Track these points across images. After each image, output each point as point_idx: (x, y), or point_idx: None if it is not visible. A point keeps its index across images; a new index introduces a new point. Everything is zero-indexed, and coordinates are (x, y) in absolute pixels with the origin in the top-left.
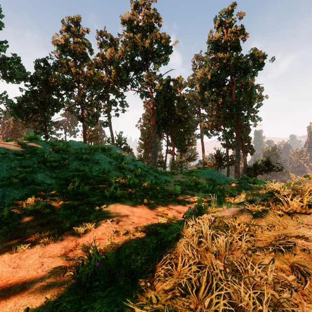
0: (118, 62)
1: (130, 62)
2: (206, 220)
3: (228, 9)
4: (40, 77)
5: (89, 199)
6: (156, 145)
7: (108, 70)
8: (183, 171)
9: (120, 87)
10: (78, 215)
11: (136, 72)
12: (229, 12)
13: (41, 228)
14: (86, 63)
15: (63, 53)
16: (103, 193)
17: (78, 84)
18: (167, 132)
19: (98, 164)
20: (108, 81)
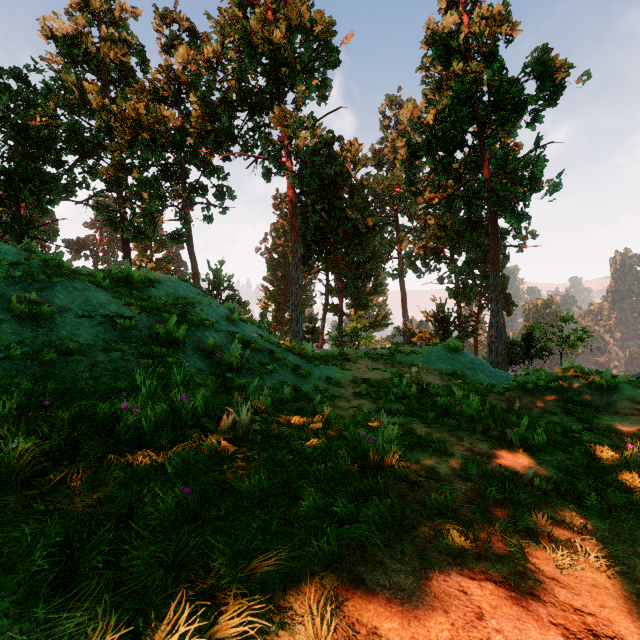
0: (209, 90)
1: (237, 86)
2: None
3: None
4: (8, 118)
5: None
6: (300, 288)
7: (186, 111)
8: (371, 351)
9: (213, 149)
10: None
11: (252, 114)
12: None
13: None
14: (128, 88)
15: (73, 64)
16: None
17: (110, 138)
18: (328, 260)
19: (37, 321)
20: (181, 128)
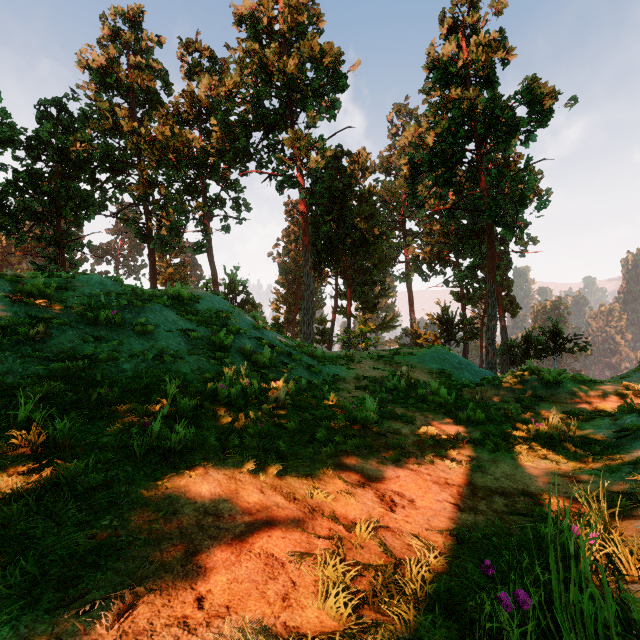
0: (227, 111)
1: (254, 109)
2: None
3: None
4: (49, 141)
5: (57, 467)
6: (311, 294)
7: (206, 130)
8: (373, 353)
9: (231, 165)
10: None
11: (267, 134)
12: (474, 1)
13: None
14: (155, 111)
15: (104, 90)
16: (126, 435)
17: (138, 158)
18: (337, 267)
19: (147, 335)
20: (204, 150)
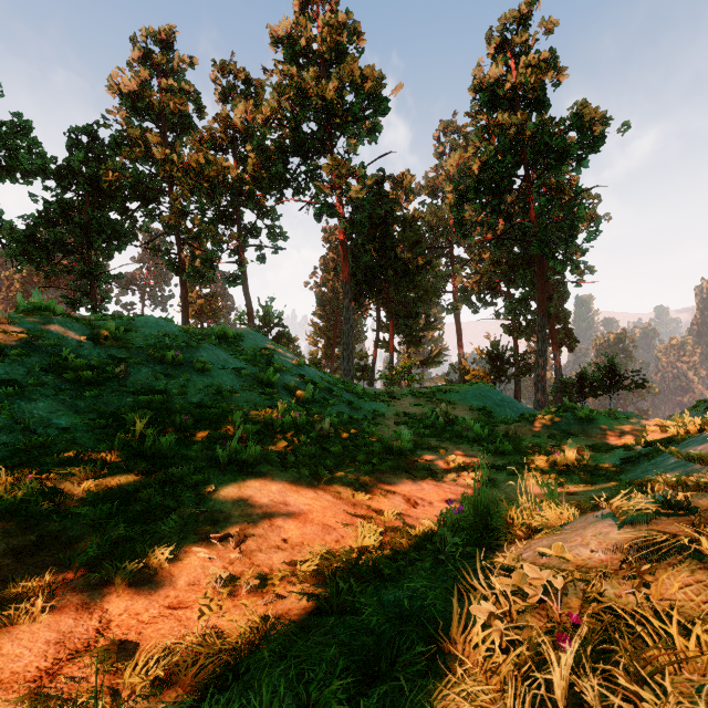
0: (263, 136)
1: (291, 134)
2: (535, 588)
3: (521, 13)
4: (79, 170)
5: (169, 470)
6: (351, 328)
7: (240, 155)
8: (415, 389)
9: (267, 193)
10: (129, 520)
11: (305, 159)
12: (523, 19)
13: (13, 564)
14: (187, 136)
15: (135, 115)
16: (209, 451)
17: (170, 185)
18: (378, 298)
19: (205, 373)
20: (239, 178)
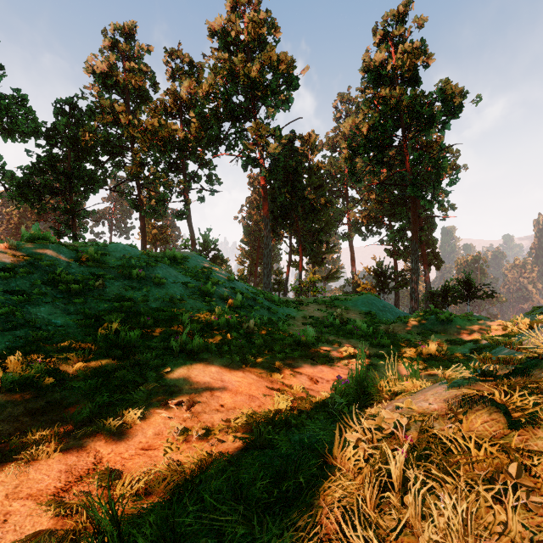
0: (202, 105)
1: (224, 104)
2: (389, 424)
3: (399, 12)
4: (63, 132)
5: (137, 356)
6: (270, 251)
7: (185, 120)
8: (318, 298)
9: (206, 149)
10: (110, 391)
11: (234, 123)
12: (400, 17)
13: (30, 421)
14: (145, 106)
15: (105, 89)
16: (166, 343)
17: (132, 143)
18: (291, 229)
19: (161, 286)
20: (185, 138)
